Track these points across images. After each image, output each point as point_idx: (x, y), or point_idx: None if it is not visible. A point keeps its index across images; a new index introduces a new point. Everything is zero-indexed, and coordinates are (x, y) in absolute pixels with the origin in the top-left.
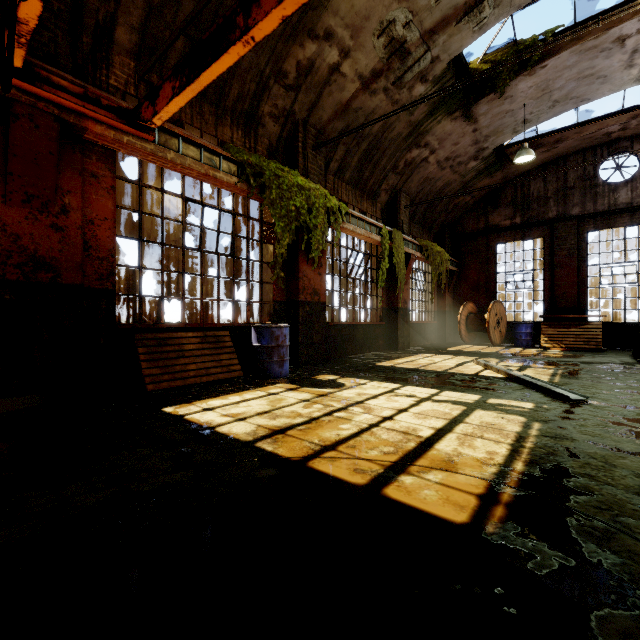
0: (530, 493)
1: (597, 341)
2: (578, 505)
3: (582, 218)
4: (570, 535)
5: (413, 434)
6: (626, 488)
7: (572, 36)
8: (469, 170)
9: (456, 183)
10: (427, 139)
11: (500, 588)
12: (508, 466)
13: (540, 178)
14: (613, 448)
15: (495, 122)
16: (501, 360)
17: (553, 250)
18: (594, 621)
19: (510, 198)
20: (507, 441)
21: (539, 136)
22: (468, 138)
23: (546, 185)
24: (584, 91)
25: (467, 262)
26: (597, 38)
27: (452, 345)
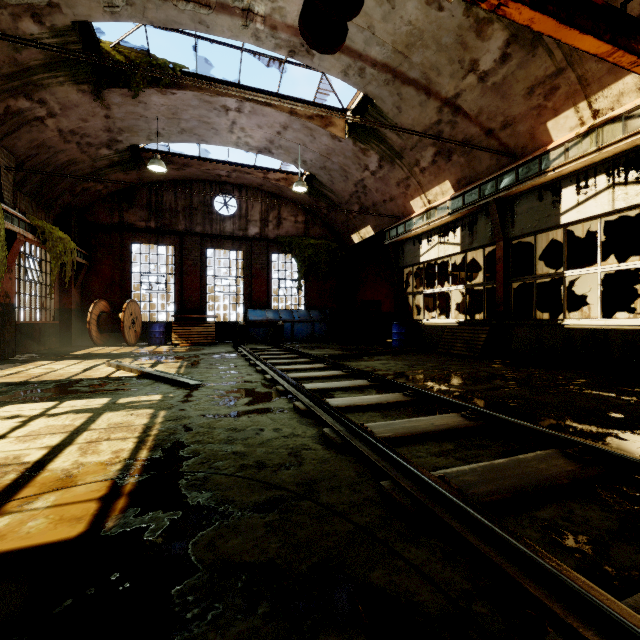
0: (152, 474)
1: (213, 336)
2: (188, 467)
3: (203, 236)
4: (181, 493)
5: (14, 463)
6: (220, 441)
7: (193, 83)
8: (101, 156)
9: (85, 165)
10: (44, 95)
11: (116, 573)
12: (134, 458)
13: (172, 192)
14: (215, 415)
15: (130, 119)
16: (135, 359)
17: (182, 258)
18: (191, 548)
19: (146, 201)
20: (135, 435)
21: (171, 153)
22: (100, 121)
23: (177, 200)
24: (204, 133)
25: (100, 256)
26: (212, 97)
27: (80, 348)
